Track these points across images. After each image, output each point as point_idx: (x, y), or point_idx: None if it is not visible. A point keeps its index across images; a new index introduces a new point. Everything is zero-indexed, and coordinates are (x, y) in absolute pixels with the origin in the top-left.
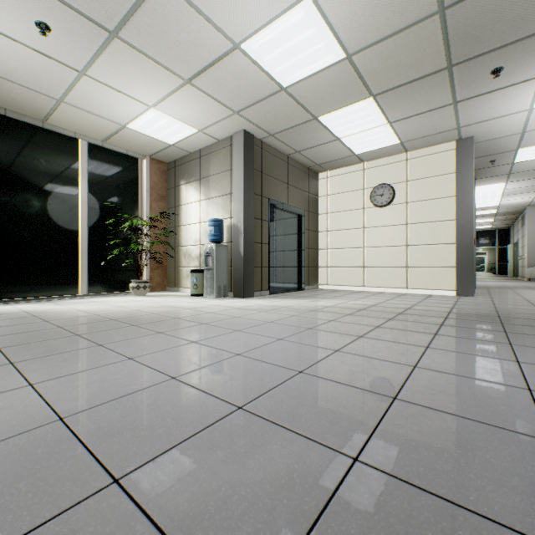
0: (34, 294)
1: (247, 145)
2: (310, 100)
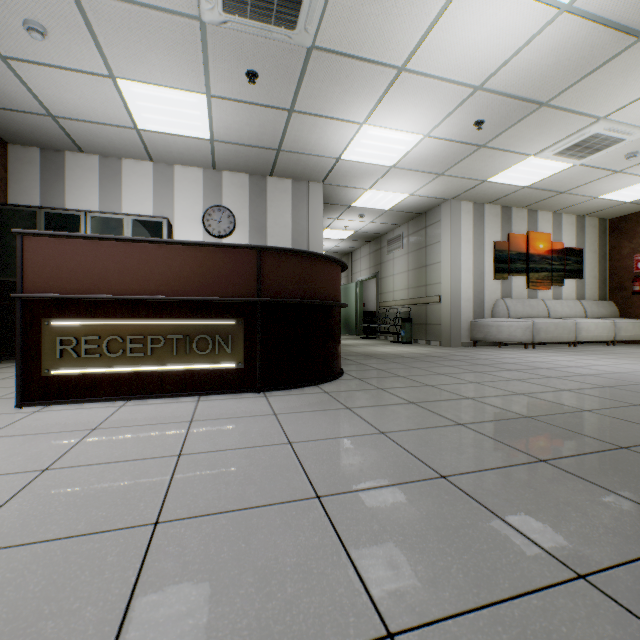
0: None
1: None
2: None
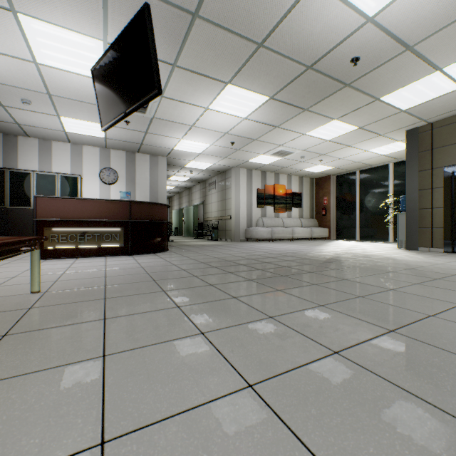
0: (371, 239)
1: (409, 140)
2: (375, 119)
